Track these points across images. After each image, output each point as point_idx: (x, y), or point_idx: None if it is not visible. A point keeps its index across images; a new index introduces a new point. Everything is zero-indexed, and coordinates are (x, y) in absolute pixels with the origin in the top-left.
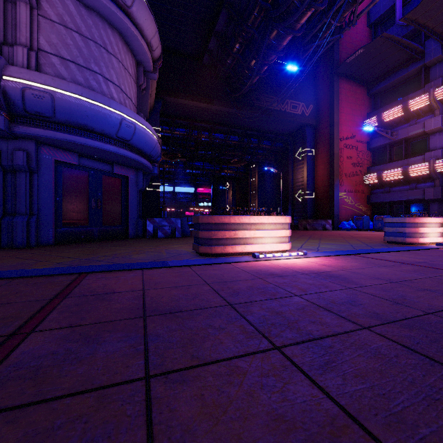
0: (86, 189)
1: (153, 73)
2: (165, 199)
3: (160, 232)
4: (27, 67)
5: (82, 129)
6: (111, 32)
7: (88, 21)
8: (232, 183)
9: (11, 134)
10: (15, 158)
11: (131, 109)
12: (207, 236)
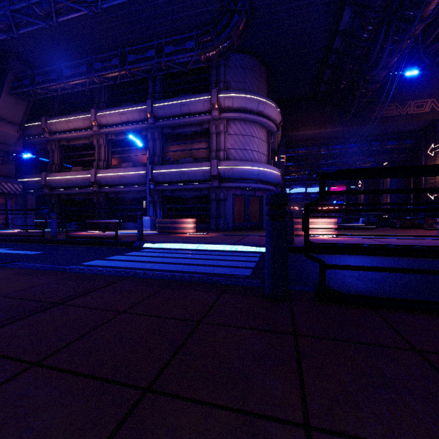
0: (243, 205)
1: (277, 132)
2: (298, 200)
3: None
4: (224, 158)
5: (242, 180)
6: (254, 126)
7: (244, 127)
8: (365, 181)
9: (219, 187)
10: (220, 196)
11: (264, 159)
12: None
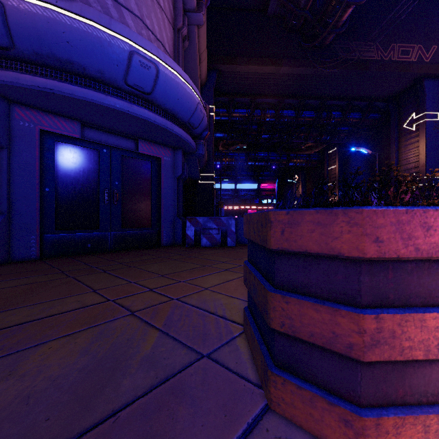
0: (96, 175)
1: (197, 13)
2: (227, 197)
3: (205, 238)
4: None
5: (67, 72)
6: None
7: None
8: (302, 174)
9: None
10: None
11: None
12: (320, 335)
